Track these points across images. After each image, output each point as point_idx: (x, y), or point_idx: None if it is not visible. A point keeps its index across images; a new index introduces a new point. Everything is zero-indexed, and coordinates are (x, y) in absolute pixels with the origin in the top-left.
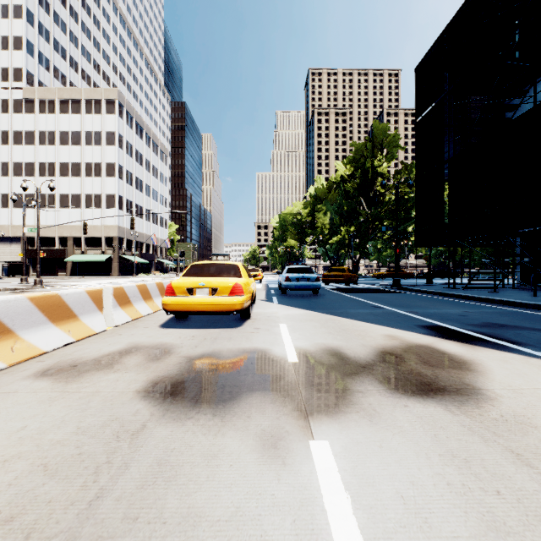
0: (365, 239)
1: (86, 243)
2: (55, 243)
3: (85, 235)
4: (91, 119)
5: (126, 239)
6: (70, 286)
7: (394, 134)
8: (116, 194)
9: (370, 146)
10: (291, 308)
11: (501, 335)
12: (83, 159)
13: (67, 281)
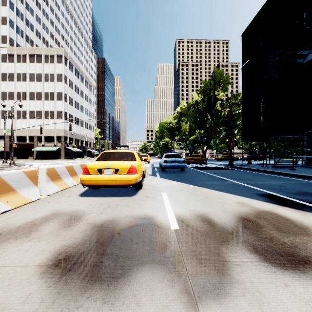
0: (210, 137)
1: (45, 140)
2: (26, 140)
3: (44, 135)
4: (48, 66)
5: (69, 137)
6: (32, 165)
7: (227, 76)
8: (63, 111)
9: (213, 83)
10: (168, 181)
11: None
12: (43, 90)
13: (32, 162)
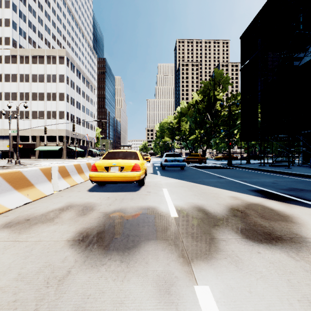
0: (210, 137)
1: (47, 139)
2: (29, 139)
3: (47, 135)
4: (50, 67)
5: (70, 137)
6: (37, 164)
7: (226, 76)
8: (65, 111)
9: (212, 83)
10: (169, 178)
11: (303, 196)
12: (45, 90)
13: (35, 161)
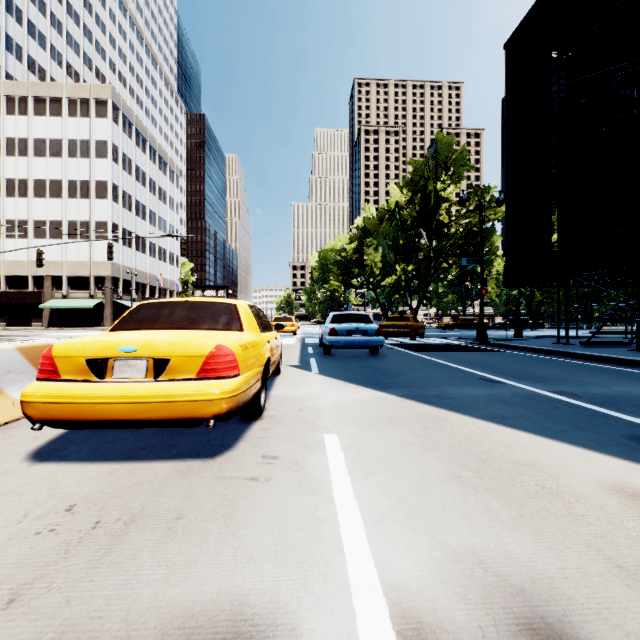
0: (426, 281)
1: (69, 285)
2: (28, 284)
3: (68, 274)
4: (76, 124)
5: (123, 280)
6: (22, 341)
7: (462, 150)
8: (108, 222)
9: (433, 165)
10: (342, 386)
11: None
12: (65, 175)
13: (33, 333)
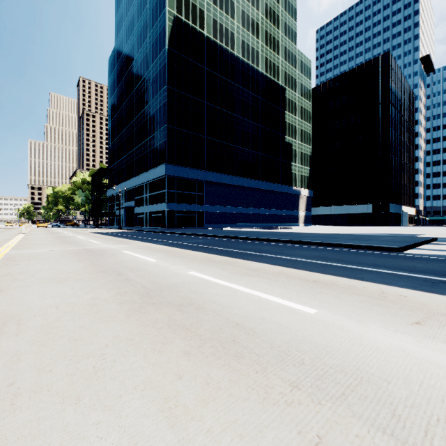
0: None
1: None
2: None
3: None
4: None
5: None
6: None
7: None
8: None
9: None
10: None
11: None
12: None
13: None
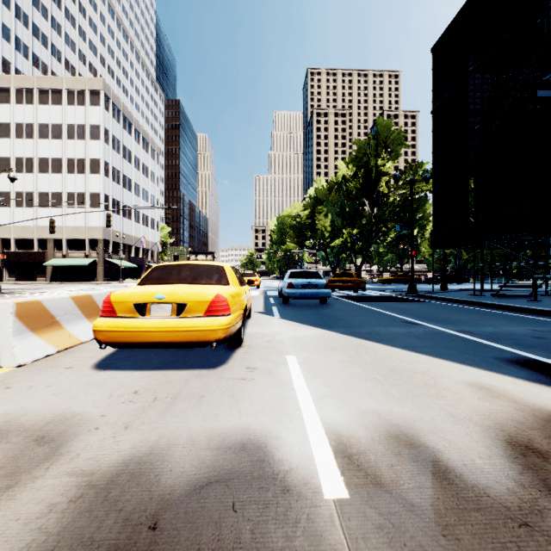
0: (368, 242)
1: (68, 246)
2: (33, 246)
3: (67, 237)
4: (74, 111)
5: (112, 242)
6: (37, 293)
7: (399, 132)
8: (101, 193)
9: (374, 144)
10: (298, 326)
11: None
12: (64, 154)
13: (41, 287)
